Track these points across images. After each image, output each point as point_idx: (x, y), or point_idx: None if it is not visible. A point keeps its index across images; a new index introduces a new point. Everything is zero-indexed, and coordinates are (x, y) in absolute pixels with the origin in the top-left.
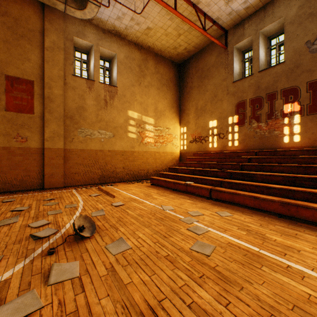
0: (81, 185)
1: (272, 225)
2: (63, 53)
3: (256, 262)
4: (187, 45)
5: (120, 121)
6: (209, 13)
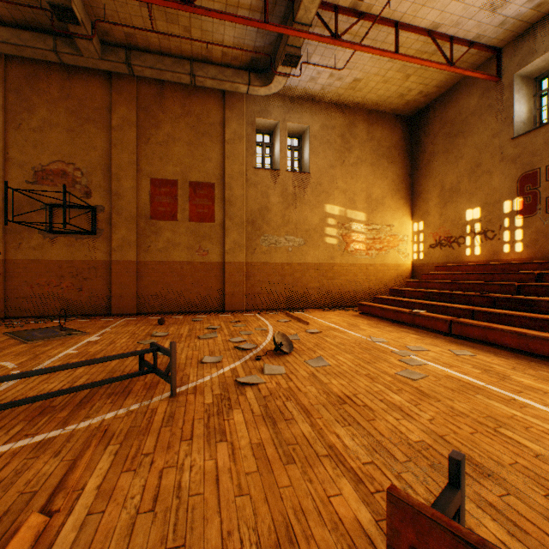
0: (264, 309)
1: (532, 370)
2: (244, 143)
3: (472, 391)
4: (424, 87)
5: (314, 221)
6: (459, 34)
